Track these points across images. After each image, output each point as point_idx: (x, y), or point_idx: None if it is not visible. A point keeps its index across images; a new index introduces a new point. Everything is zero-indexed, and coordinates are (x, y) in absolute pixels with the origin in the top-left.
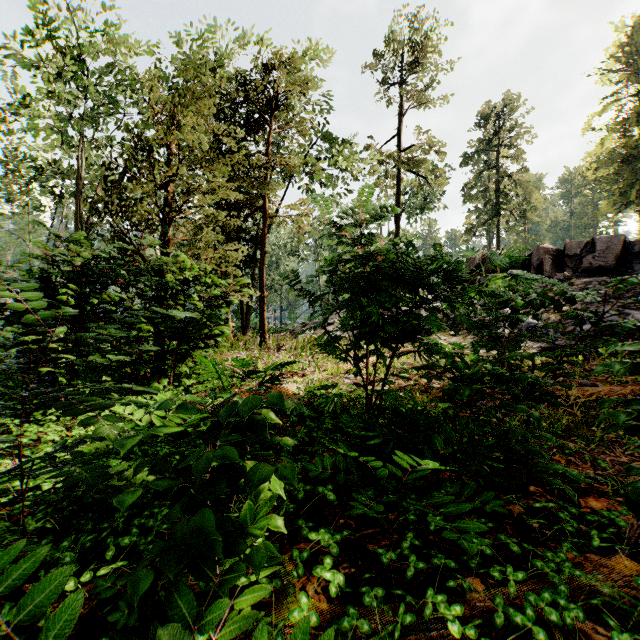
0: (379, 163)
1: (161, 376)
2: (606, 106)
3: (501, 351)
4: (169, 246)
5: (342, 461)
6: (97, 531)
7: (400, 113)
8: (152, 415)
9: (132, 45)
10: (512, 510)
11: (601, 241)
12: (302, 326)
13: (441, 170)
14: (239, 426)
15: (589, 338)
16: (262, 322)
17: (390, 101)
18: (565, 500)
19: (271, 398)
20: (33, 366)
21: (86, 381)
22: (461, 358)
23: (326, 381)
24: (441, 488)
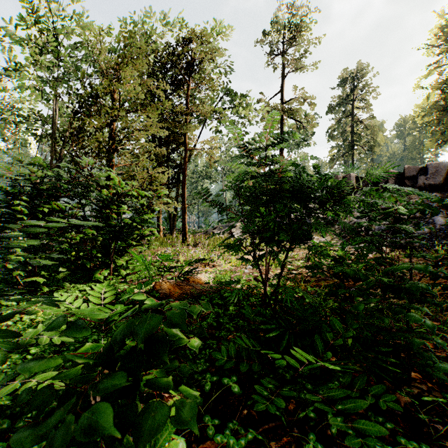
0: (268, 112)
1: (104, 268)
2: (430, 71)
3: (380, 253)
4: (113, 170)
5: (244, 349)
6: (15, 427)
7: (283, 76)
8: (89, 303)
9: (91, 27)
10: (398, 399)
11: (431, 167)
12: (213, 228)
13: (312, 117)
14: (135, 348)
15: (426, 238)
16: (184, 226)
17: (276, 68)
18: (443, 388)
19: (171, 317)
20: (2, 261)
21: (49, 271)
22: (344, 258)
23: (230, 271)
24: (333, 377)
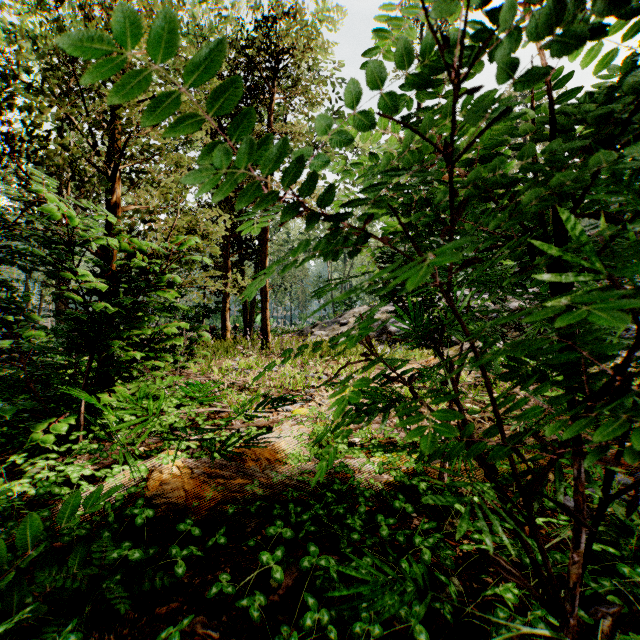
0: None
1: (67, 413)
2: None
3: None
4: (119, 214)
5: None
6: None
7: None
8: None
9: None
10: None
11: None
12: (312, 326)
13: None
14: None
15: None
16: (264, 322)
17: None
18: None
19: None
20: None
21: None
22: None
23: None
24: None
